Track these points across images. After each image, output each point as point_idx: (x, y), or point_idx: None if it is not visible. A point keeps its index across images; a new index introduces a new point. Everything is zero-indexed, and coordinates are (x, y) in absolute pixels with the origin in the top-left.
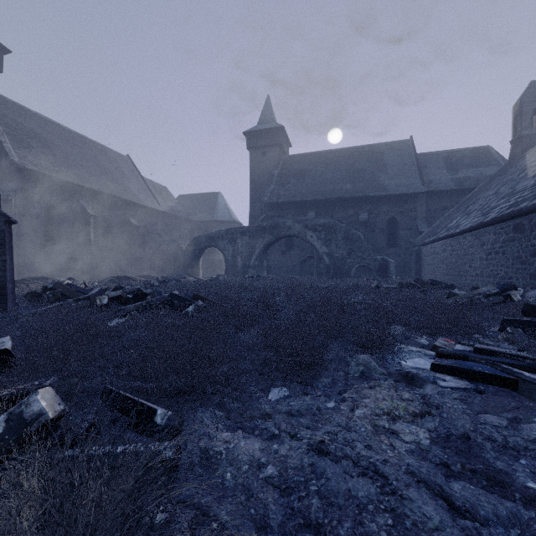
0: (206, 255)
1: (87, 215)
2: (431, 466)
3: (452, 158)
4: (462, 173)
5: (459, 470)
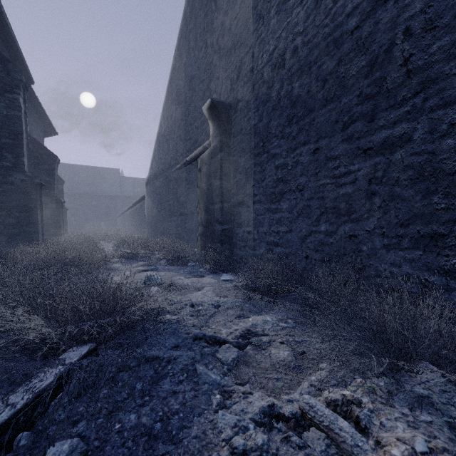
0: None
1: None
2: None
3: (135, 182)
4: (137, 189)
5: None
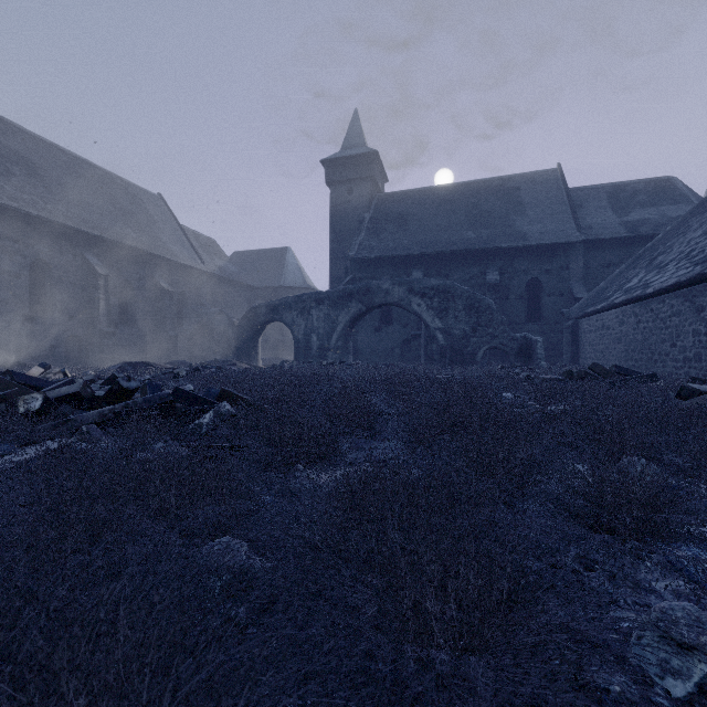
0: (270, 334)
1: (94, 274)
2: None
3: (620, 194)
4: (636, 215)
5: None
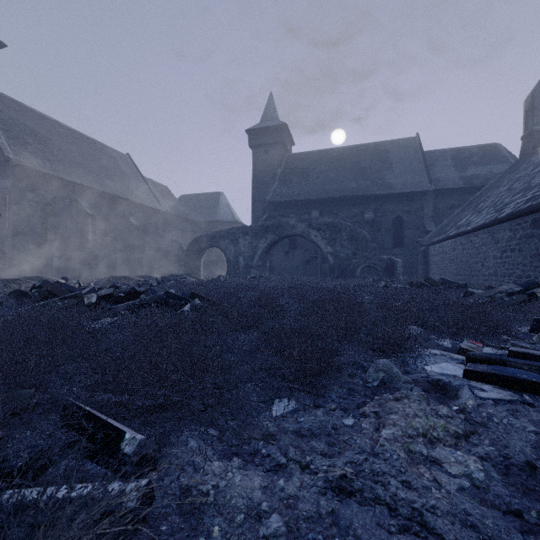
0: (208, 255)
1: (85, 214)
2: (497, 514)
3: (460, 156)
4: (471, 171)
5: (536, 520)
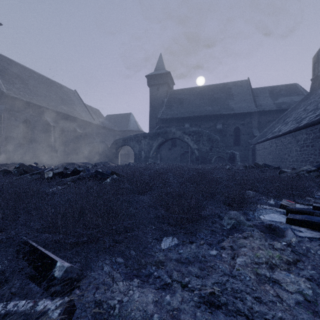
0: (123, 151)
1: (49, 125)
2: None
3: (274, 91)
4: (280, 100)
5: None
